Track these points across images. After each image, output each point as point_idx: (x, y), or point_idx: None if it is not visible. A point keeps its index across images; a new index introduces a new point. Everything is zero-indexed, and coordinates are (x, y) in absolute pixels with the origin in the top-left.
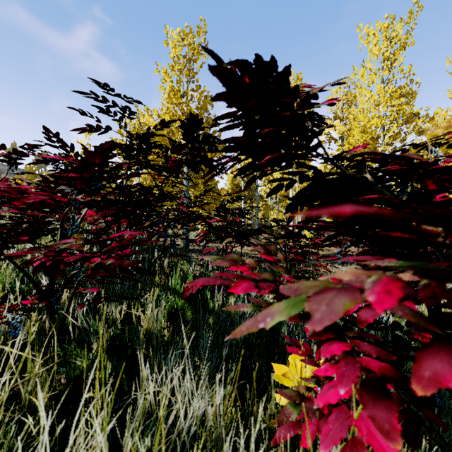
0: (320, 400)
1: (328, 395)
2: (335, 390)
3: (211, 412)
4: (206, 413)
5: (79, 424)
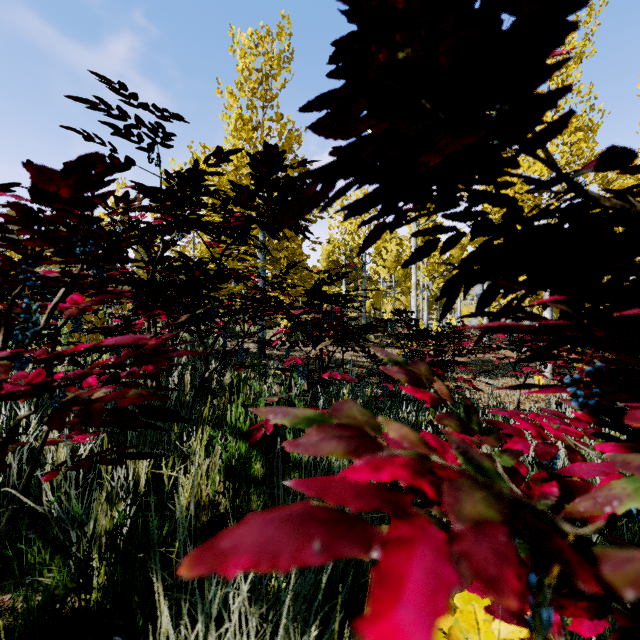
0: None
1: None
2: None
3: None
4: None
5: None
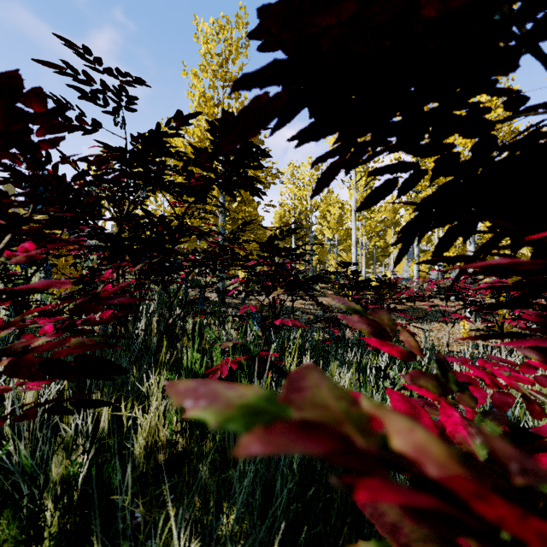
0: None
1: None
2: None
3: None
4: None
5: None
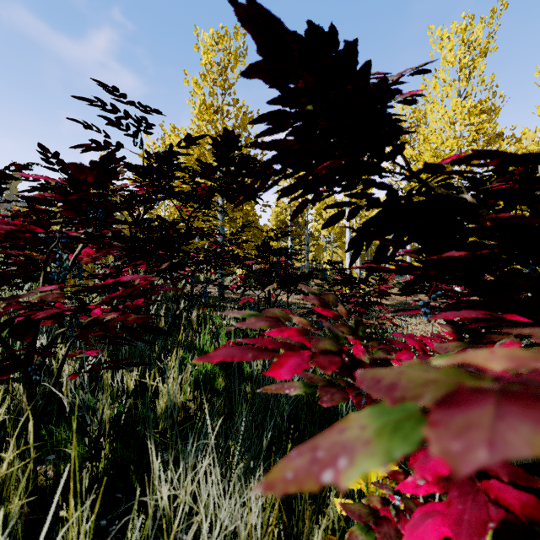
0: (411, 538)
1: (423, 531)
2: (433, 521)
3: (244, 535)
4: (238, 531)
5: (68, 536)
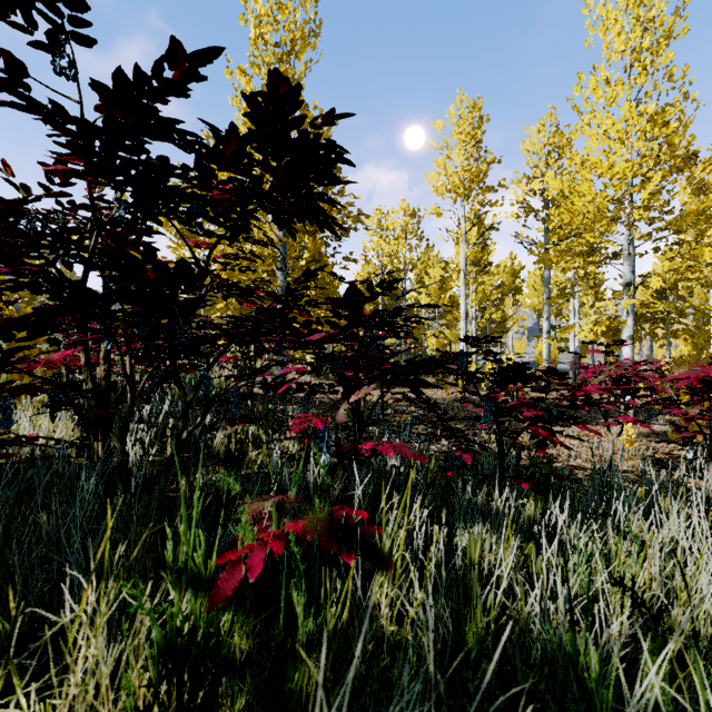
0: None
1: None
2: None
3: None
4: None
5: None
